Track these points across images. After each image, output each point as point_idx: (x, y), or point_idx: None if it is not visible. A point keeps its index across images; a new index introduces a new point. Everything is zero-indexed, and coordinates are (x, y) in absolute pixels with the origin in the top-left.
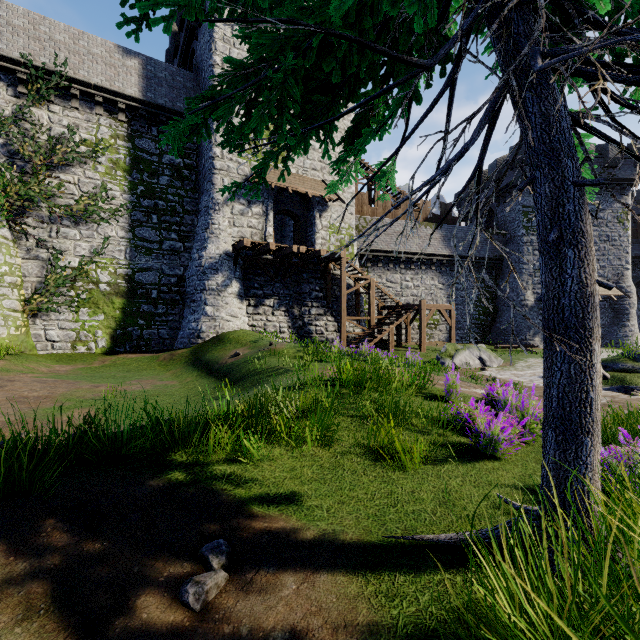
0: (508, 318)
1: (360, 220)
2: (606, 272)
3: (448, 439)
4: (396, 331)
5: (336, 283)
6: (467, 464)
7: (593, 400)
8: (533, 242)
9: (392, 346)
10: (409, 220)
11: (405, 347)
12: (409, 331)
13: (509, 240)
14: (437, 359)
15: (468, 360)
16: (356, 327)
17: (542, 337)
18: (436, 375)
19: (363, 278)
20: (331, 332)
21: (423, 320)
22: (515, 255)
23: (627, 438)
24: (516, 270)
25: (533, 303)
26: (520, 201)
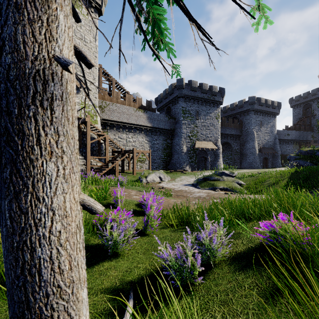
0: (176, 158)
1: (103, 103)
2: (212, 139)
3: (89, 243)
4: (121, 164)
5: (85, 136)
6: (86, 269)
7: (44, 260)
8: (186, 124)
9: (117, 172)
10: (130, 106)
11: (126, 173)
12: (130, 164)
13: (177, 122)
14: (139, 178)
15: (154, 178)
16: (98, 162)
17: (189, 166)
18: (125, 189)
19: (102, 134)
20: (81, 165)
21: (134, 158)
22: (179, 129)
23: (190, 232)
24: (179, 136)
25: (186, 151)
26: (181, 104)
